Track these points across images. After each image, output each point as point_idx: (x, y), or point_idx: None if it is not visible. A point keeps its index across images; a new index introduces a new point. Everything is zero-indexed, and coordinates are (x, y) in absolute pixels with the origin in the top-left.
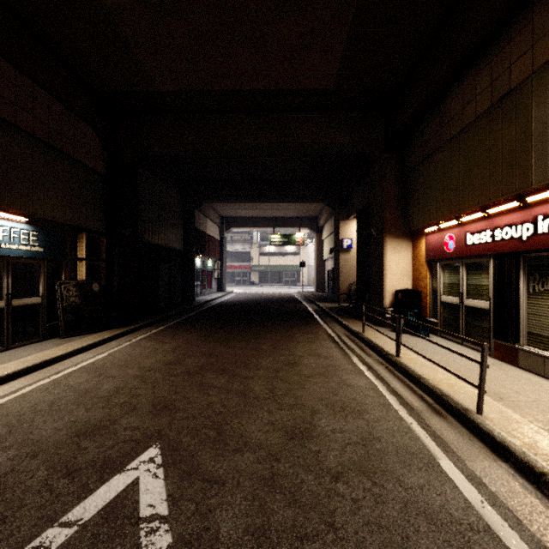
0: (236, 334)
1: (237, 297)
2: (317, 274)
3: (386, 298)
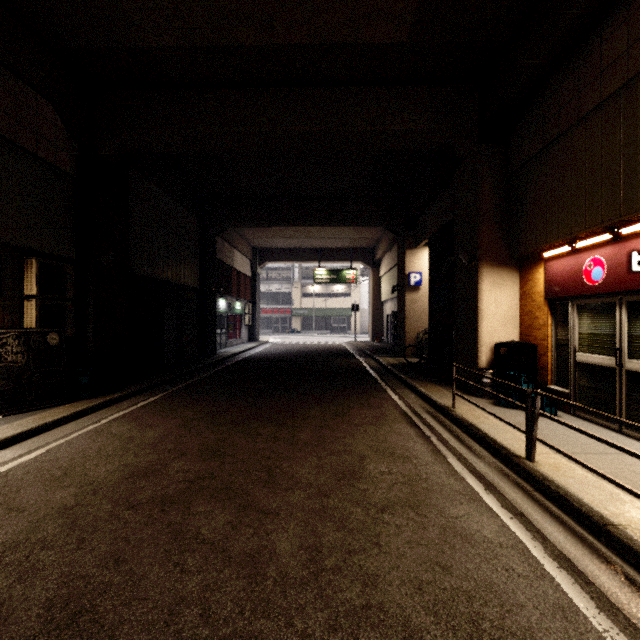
0: (262, 408)
1: (272, 348)
2: (374, 320)
3: (482, 354)
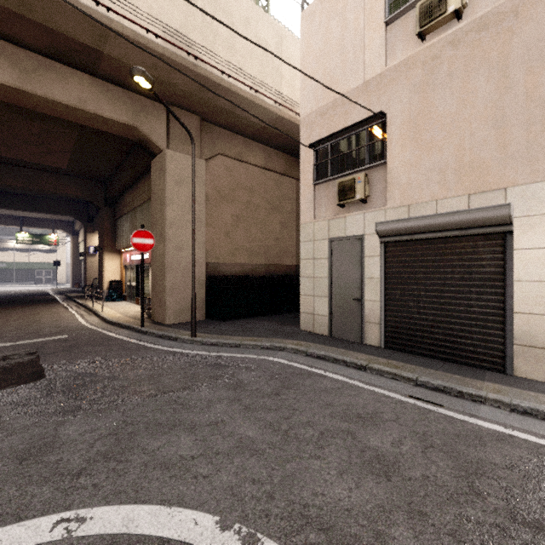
0: None
1: None
2: (74, 272)
3: (105, 285)
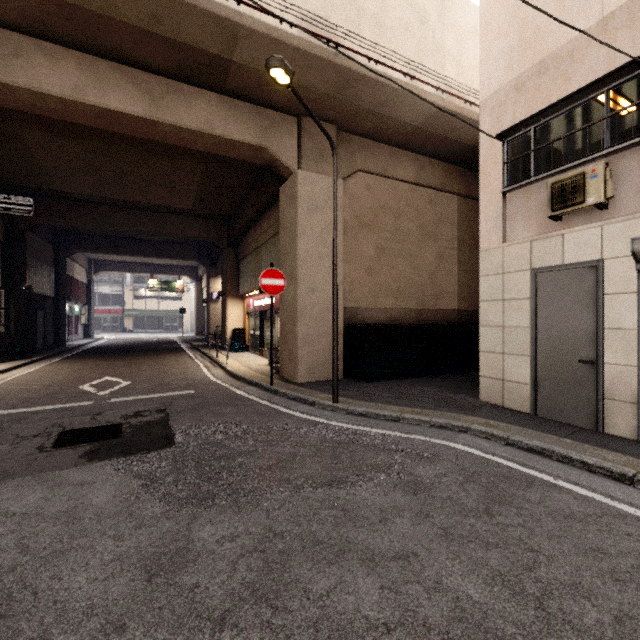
0: (125, 358)
1: (111, 342)
2: (197, 320)
3: (228, 334)
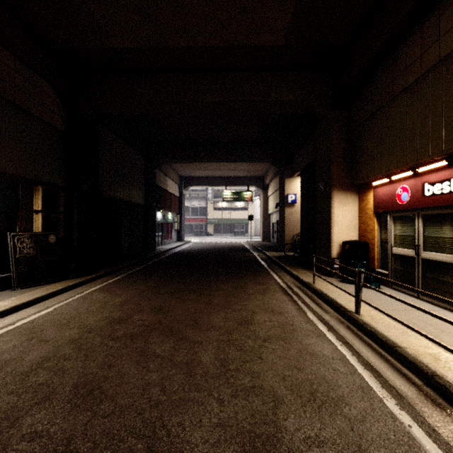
0: (189, 284)
1: (193, 246)
2: (264, 226)
3: (333, 248)
